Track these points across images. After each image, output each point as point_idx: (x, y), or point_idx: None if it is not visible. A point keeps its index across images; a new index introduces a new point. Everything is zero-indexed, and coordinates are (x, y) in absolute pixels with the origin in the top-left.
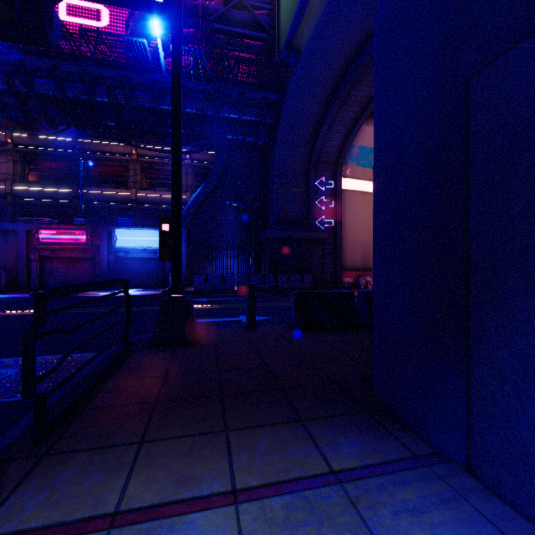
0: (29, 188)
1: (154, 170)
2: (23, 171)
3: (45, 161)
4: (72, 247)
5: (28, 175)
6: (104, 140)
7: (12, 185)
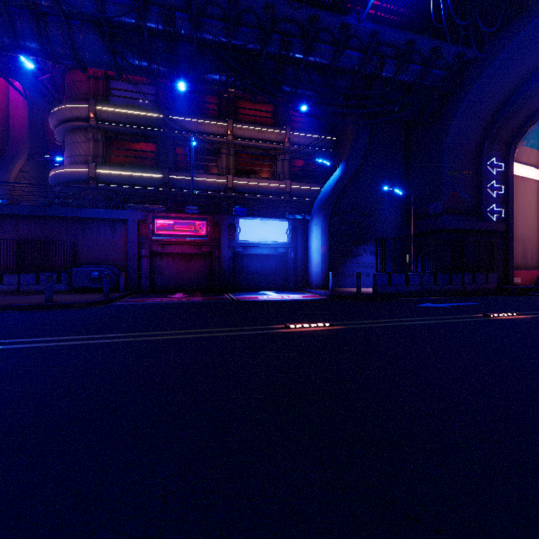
0: (115, 172)
1: (246, 155)
2: (105, 153)
3: (128, 142)
4: (188, 241)
5: (108, 158)
6: (197, 117)
7: (95, 169)
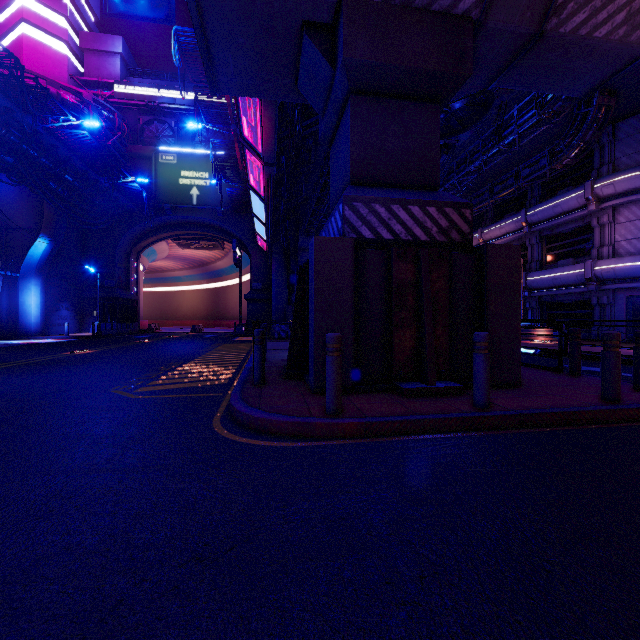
0: None
1: None
2: None
3: None
4: None
5: None
6: None
7: None
